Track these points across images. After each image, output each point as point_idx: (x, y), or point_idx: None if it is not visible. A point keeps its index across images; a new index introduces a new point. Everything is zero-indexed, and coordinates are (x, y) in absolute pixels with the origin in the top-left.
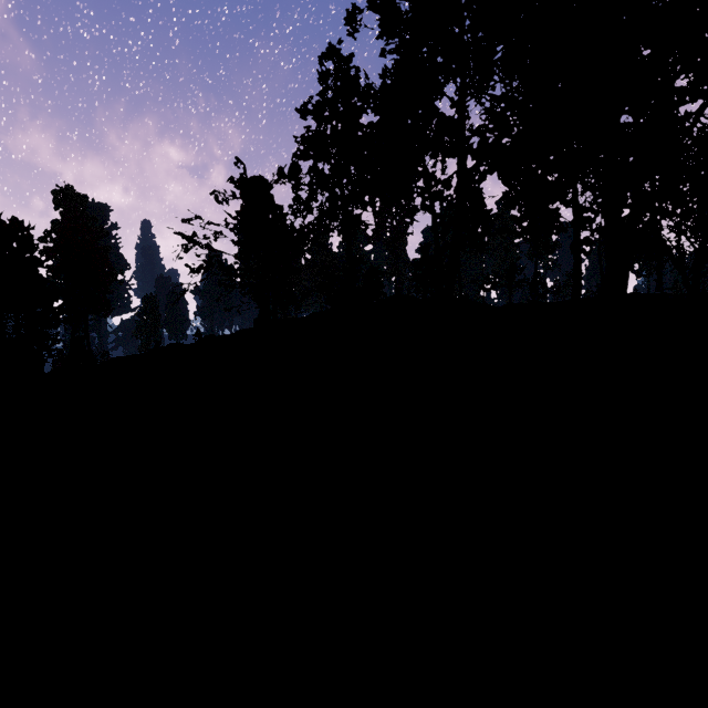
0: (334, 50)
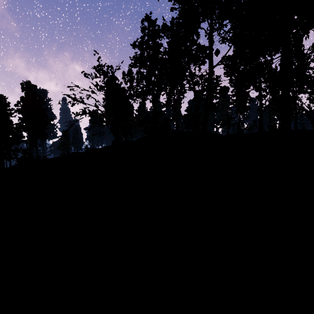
0: (148, 17)
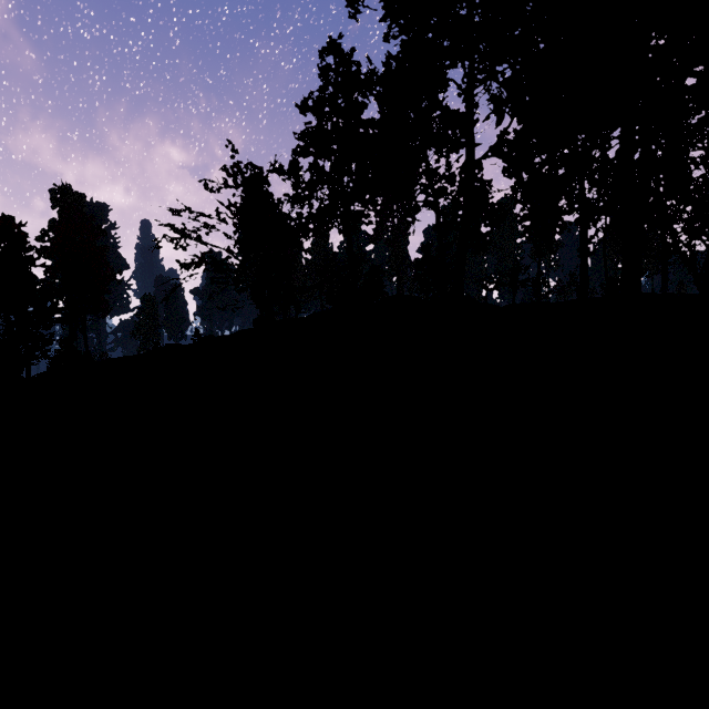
0: (335, 44)
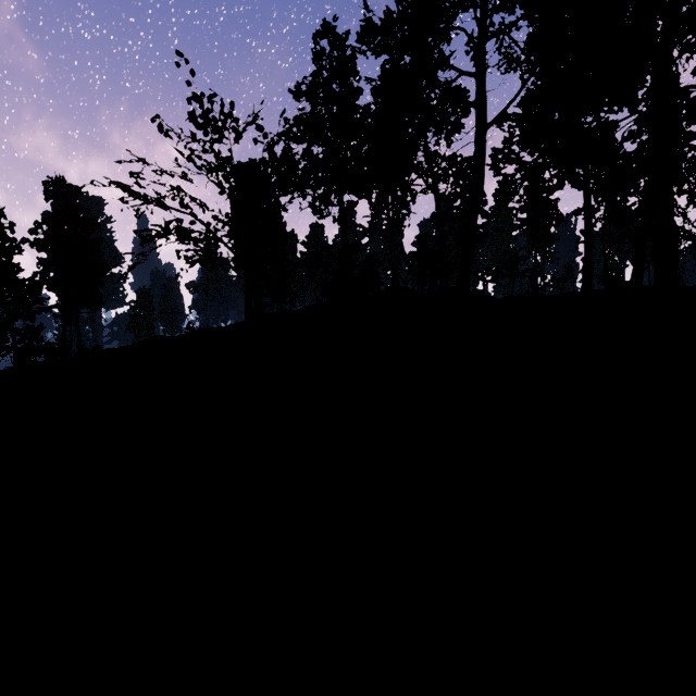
0: (329, 27)
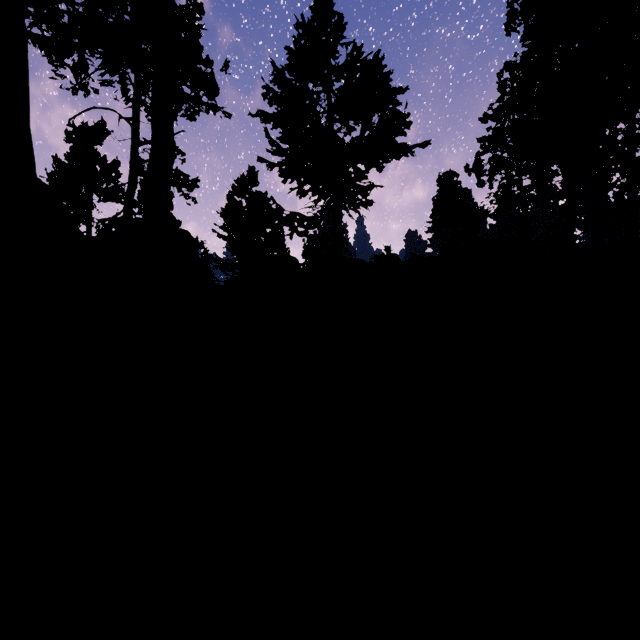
0: (510, 64)
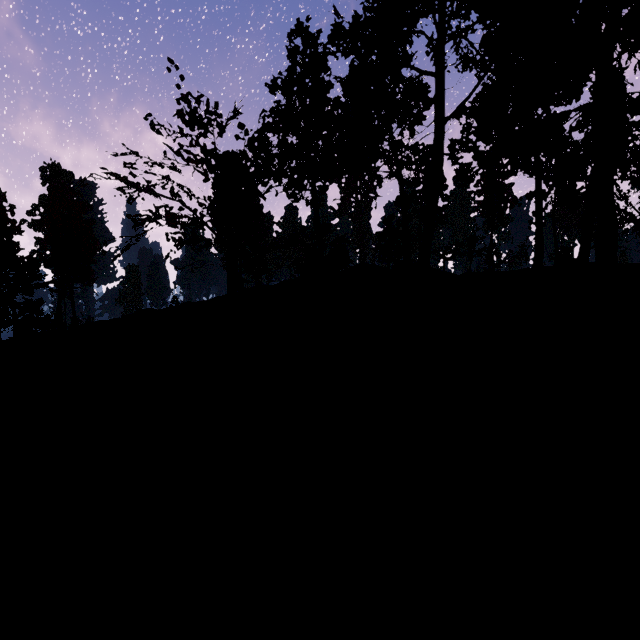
0: (302, 26)
